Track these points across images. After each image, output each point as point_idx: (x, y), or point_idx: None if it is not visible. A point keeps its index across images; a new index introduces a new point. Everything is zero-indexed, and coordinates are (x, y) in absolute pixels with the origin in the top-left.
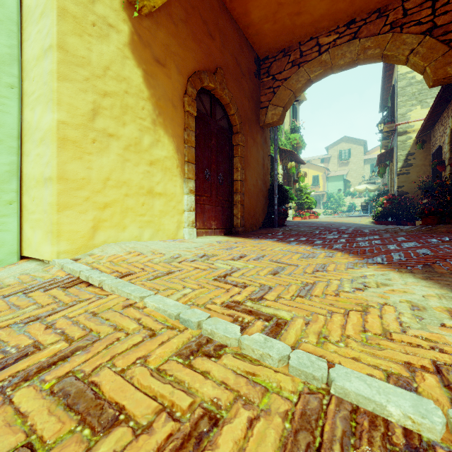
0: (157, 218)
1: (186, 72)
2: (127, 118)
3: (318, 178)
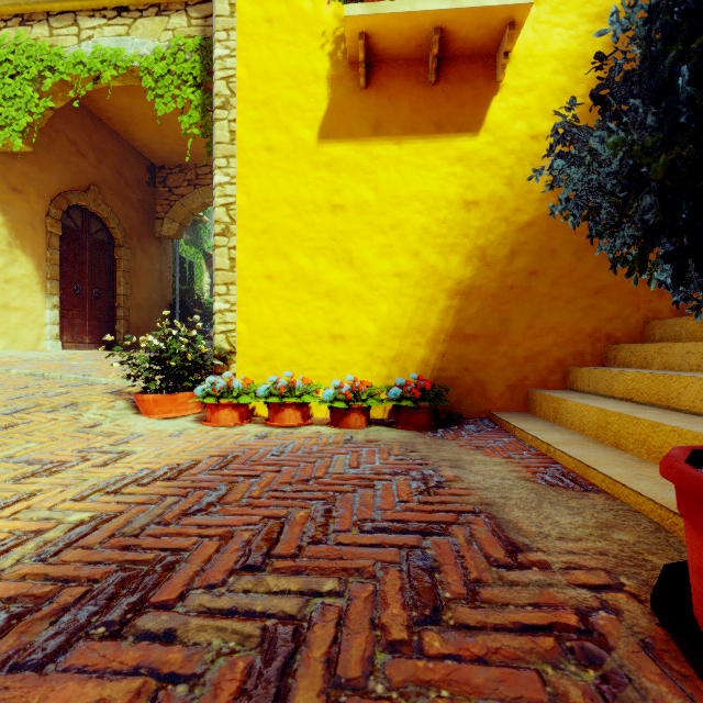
0: (13, 330)
1: (50, 194)
2: None
3: None
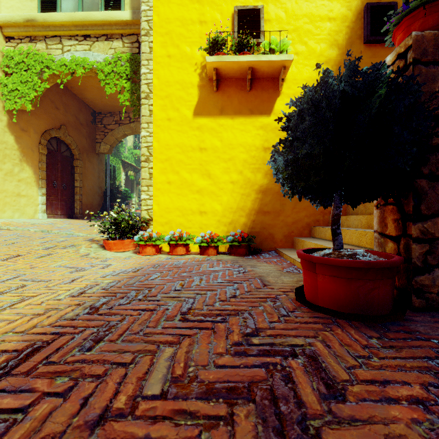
0: (22, 208)
1: (40, 131)
2: (6, 160)
3: None
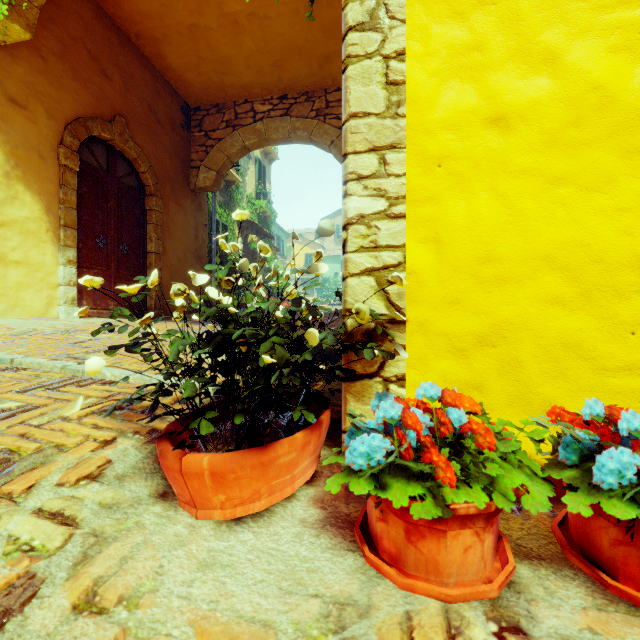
0: (12, 291)
1: (63, 117)
2: None
3: (311, 257)
